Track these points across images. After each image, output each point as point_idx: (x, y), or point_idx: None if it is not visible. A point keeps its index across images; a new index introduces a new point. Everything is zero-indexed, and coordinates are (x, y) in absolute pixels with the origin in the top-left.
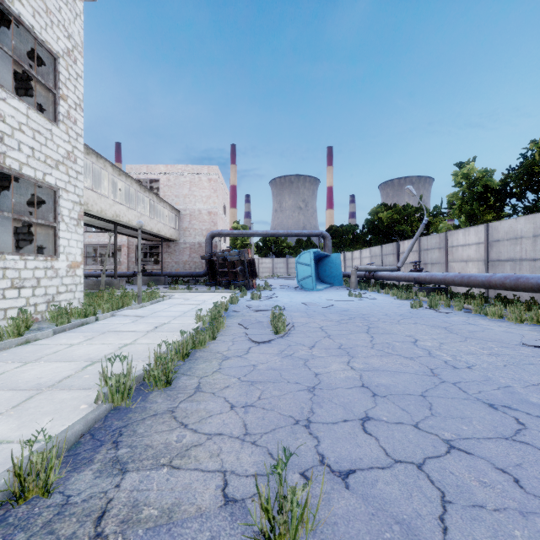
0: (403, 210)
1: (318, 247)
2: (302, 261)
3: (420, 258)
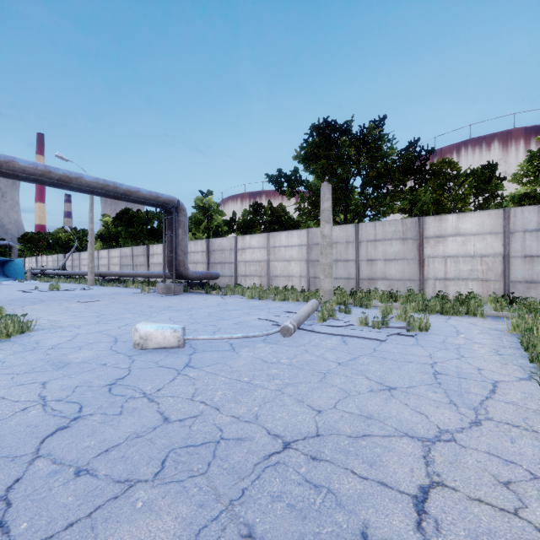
0: (77, 233)
1: (6, 253)
2: None
3: (73, 263)
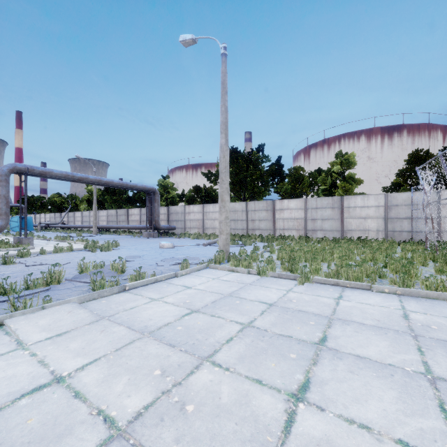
0: (67, 198)
1: (18, 212)
2: (13, 220)
3: (68, 220)
